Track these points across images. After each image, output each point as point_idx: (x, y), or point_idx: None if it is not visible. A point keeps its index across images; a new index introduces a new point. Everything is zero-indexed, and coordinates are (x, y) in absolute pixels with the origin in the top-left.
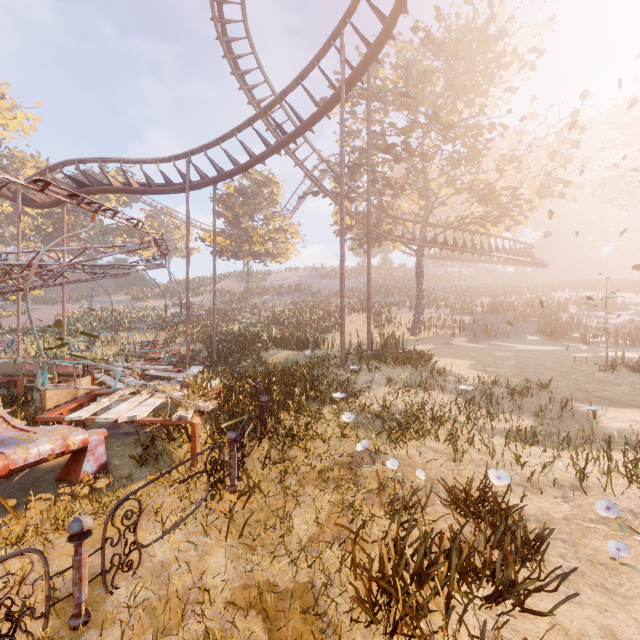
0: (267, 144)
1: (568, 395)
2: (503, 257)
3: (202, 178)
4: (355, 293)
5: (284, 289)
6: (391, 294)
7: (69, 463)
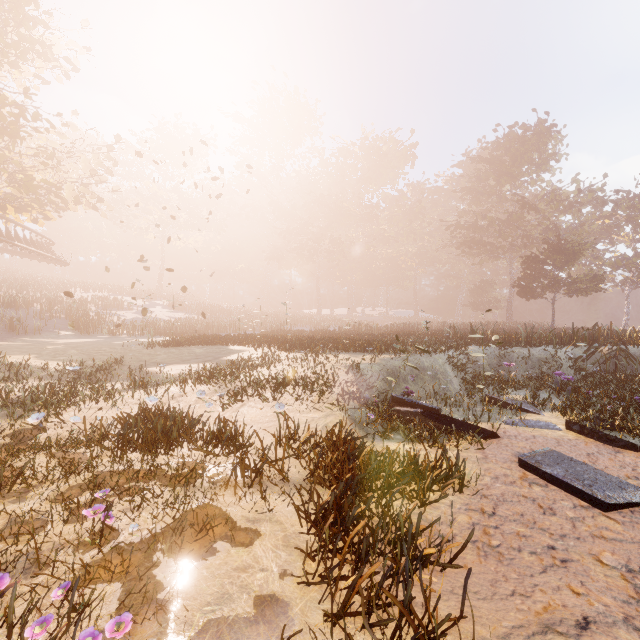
0: None
1: (137, 365)
2: (27, 248)
3: None
4: None
5: None
6: None
7: None
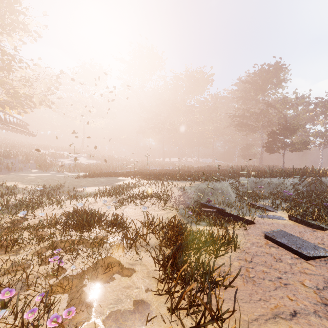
0: None
1: (71, 187)
2: (15, 127)
3: None
4: None
5: None
6: None
7: None
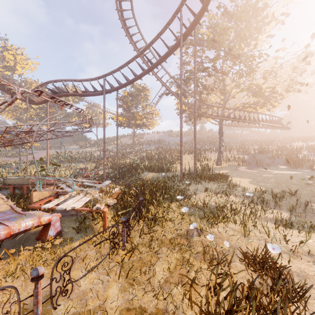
0: (143, 69)
1: (307, 199)
2: (266, 124)
3: (111, 87)
4: (187, 144)
5: (151, 142)
6: (205, 144)
7: (42, 230)
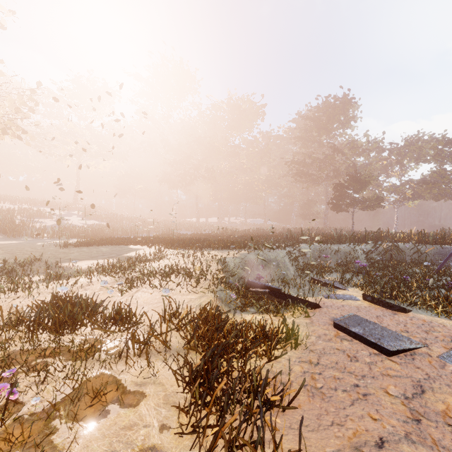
0: None
1: (53, 261)
2: None
3: None
4: None
5: None
6: None
7: None
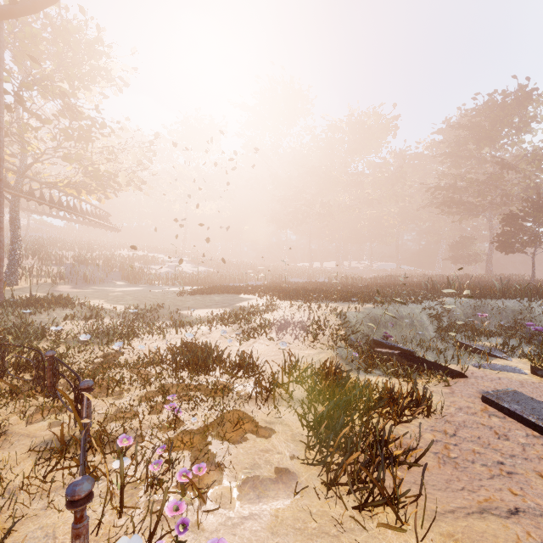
0: None
1: (174, 309)
2: (94, 220)
3: None
4: None
5: None
6: None
7: None
